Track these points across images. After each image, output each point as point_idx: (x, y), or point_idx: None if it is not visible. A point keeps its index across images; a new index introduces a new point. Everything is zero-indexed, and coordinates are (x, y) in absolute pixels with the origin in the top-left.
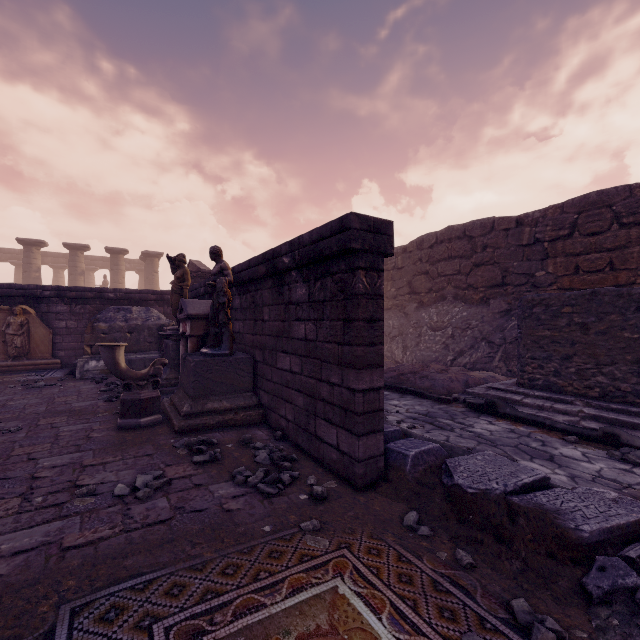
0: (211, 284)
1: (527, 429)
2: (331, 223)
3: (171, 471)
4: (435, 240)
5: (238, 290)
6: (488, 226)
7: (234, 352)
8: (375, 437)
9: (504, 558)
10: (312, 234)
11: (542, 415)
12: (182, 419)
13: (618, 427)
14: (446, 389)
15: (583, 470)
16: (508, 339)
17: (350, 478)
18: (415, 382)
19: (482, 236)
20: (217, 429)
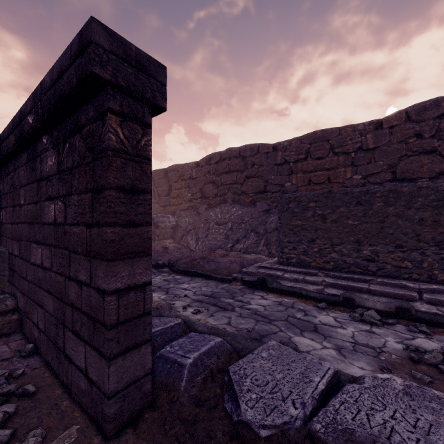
0: None
1: (290, 300)
2: (70, 45)
3: None
4: (219, 158)
5: (1, 173)
6: (255, 149)
7: None
8: (138, 353)
9: None
10: (52, 72)
11: (298, 286)
12: None
13: (349, 291)
14: (227, 270)
15: (342, 338)
16: (269, 230)
17: (99, 420)
18: (204, 266)
19: (251, 156)
20: None
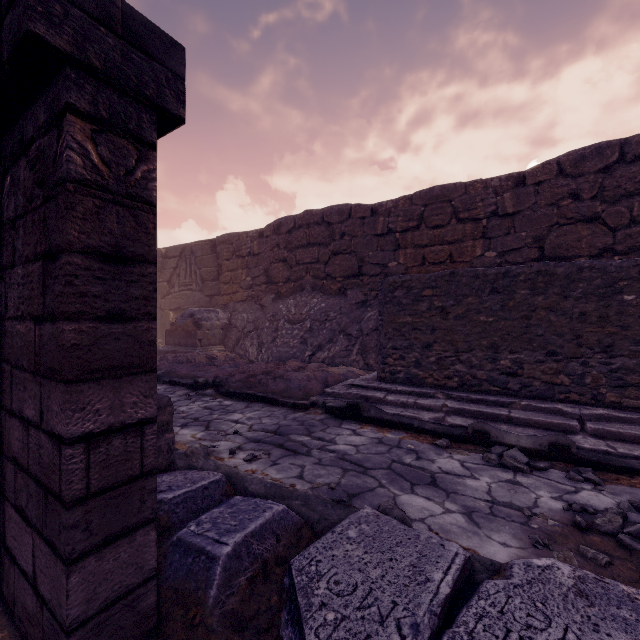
0: None
1: (395, 435)
2: None
3: None
4: (293, 224)
5: None
6: (346, 213)
7: None
8: (130, 544)
9: None
10: None
11: (408, 414)
12: None
13: (481, 420)
14: (303, 391)
15: (473, 494)
16: (365, 331)
17: None
18: (267, 384)
19: (340, 223)
20: None
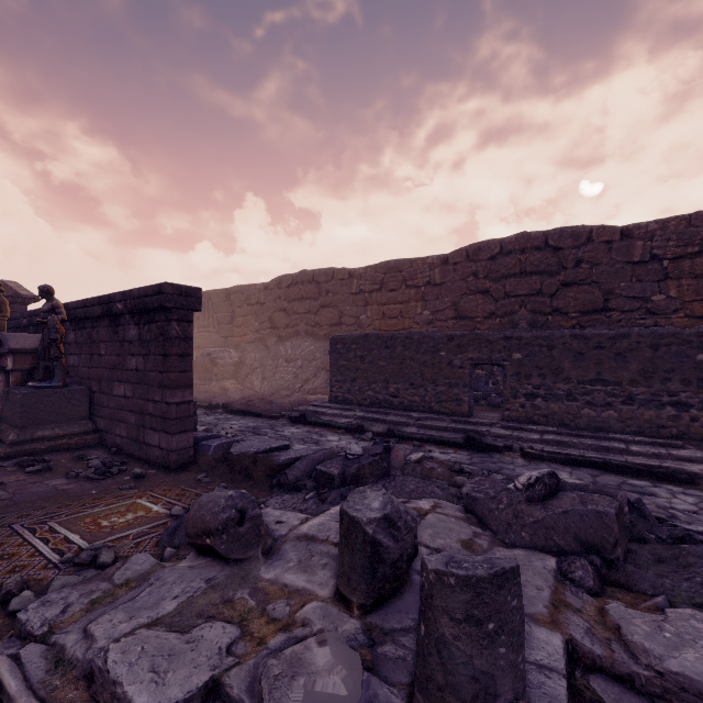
0: (41, 321)
1: (320, 429)
2: (153, 286)
3: (4, 479)
4: (291, 281)
5: (73, 325)
6: (330, 275)
7: (68, 385)
8: (187, 435)
9: (245, 482)
10: (140, 291)
11: (334, 420)
12: (8, 447)
13: (370, 422)
14: (281, 409)
15: (330, 445)
16: None
17: (167, 465)
18: (260, 406)
19: (326, 283)
20: (49, 453)
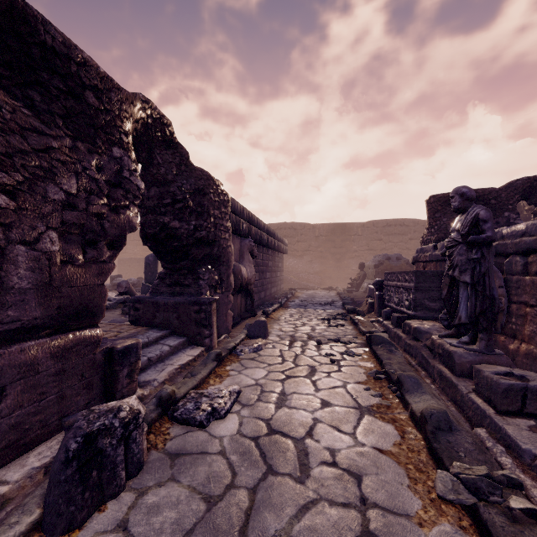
0: None
1: None
2: None
3: None
4: None
5: None
6: None
7: None
8: None
9: None
10: None
11: None
12: None
13: None
14: None
15: None
16: None
17: None
18: None
19: None
20: None
